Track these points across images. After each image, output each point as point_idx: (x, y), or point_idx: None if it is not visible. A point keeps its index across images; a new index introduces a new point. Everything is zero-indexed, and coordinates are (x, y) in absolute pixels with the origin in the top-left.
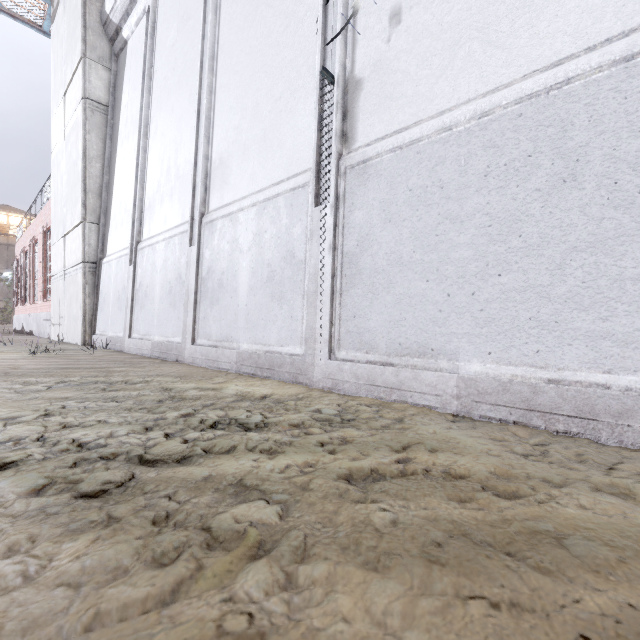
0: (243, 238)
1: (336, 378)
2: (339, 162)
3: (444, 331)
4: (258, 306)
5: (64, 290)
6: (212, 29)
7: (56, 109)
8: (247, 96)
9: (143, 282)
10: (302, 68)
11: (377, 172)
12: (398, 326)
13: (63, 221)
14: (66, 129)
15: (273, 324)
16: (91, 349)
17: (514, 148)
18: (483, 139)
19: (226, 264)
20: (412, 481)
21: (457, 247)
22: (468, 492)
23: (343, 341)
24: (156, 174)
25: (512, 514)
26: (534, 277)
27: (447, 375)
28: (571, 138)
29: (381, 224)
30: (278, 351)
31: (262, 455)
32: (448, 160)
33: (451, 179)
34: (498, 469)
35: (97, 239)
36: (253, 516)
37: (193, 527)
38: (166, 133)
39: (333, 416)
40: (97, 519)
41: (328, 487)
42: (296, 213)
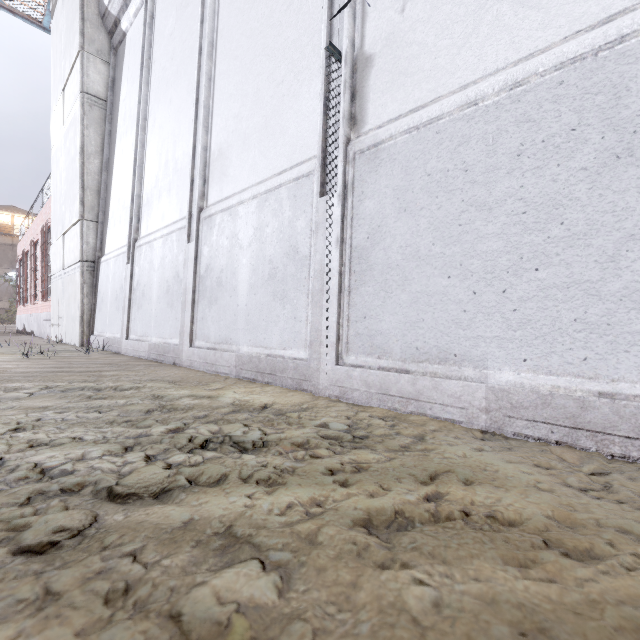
0: (243, 233)
1: (344, 386)
2: (347, 147)
3: (469, 334)
4: (259, 306)
5: (63, 290)
6: (211, 13)
7: (55, 105)
8: (247, 82)
9: (140, 281)
10: (306, 48)
11: (390, 156)
12: (415, 328)
13: (62, 219)
14: (65, 125)
15: (275, 325)
16: (88, 350)
17: (554, 121)
18: (515, 113)
19: (225, 261)
20: (451, 532)
21: (484, 238)
22: (527, 550)
23: (352, 344)
24: (154, 168)
25: (598, 592)
26: (580, 271)
27: (473, 385)
28: (626, 106)
29: (395, 214)
30: (280, 355)
31: (259, 488)
32: (473, 139)
33: (477, 160)
34: (557, 512)
35: (95, 237)
36: (242, 593)
37: (157, 613)
38: (164, 125)
39: (343, 433)
40: (28, 597)
41: (342, 541)
42: (300, 205)
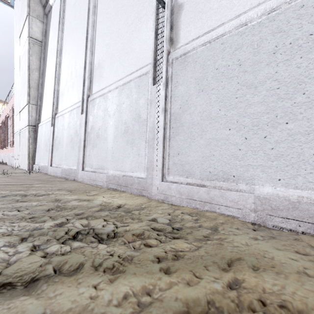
0: (110, 108)
1: (166, 193)
2: (168, 56)
3: (243, 163)
4: (119, 148)
5: (19, 141)
6: None
7: (16, 45)
8: (113, 25)
9: (58, 135)
10: (145, 3)
11: (193, 60)
12: (208, 160)
13: (19, 104)
14: (20, 55)
15: (127, 159)
16: (31, 172)
17: (297, 30)
18: (272, 27)
19: (101, 123)
20: None
21: (252, 105)
22: None
23: (171, 169)
24: (65, 76)
25: None
26: None
27: (246, 195)
28: None
29: (196, 93)
30: (130, 175)
31: (104, 277)
32: (244, 46)
33: (247, 58)
34: None
35: (36, 113)
36: None
37: None
38: (70, 52)
39: (166, 226)
40: None
41: None
42: (141, 90)
